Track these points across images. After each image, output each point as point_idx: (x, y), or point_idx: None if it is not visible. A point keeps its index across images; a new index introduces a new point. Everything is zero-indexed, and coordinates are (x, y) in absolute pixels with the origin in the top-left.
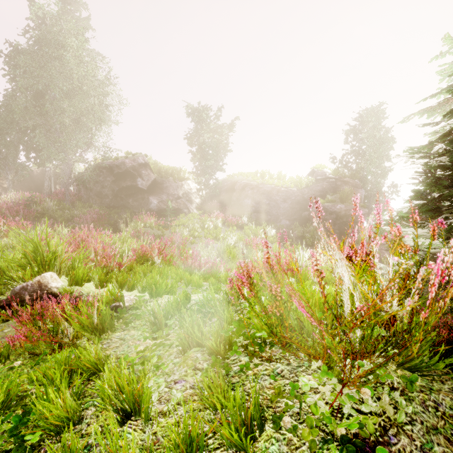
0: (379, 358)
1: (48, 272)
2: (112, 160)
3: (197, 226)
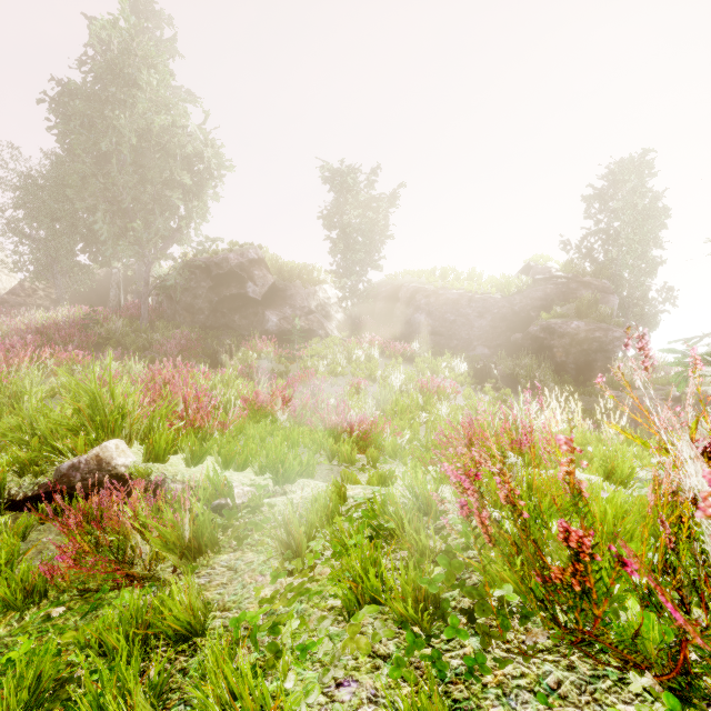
0: None
1: (112, 440)
2: (210, 255)
3: (339, 358)
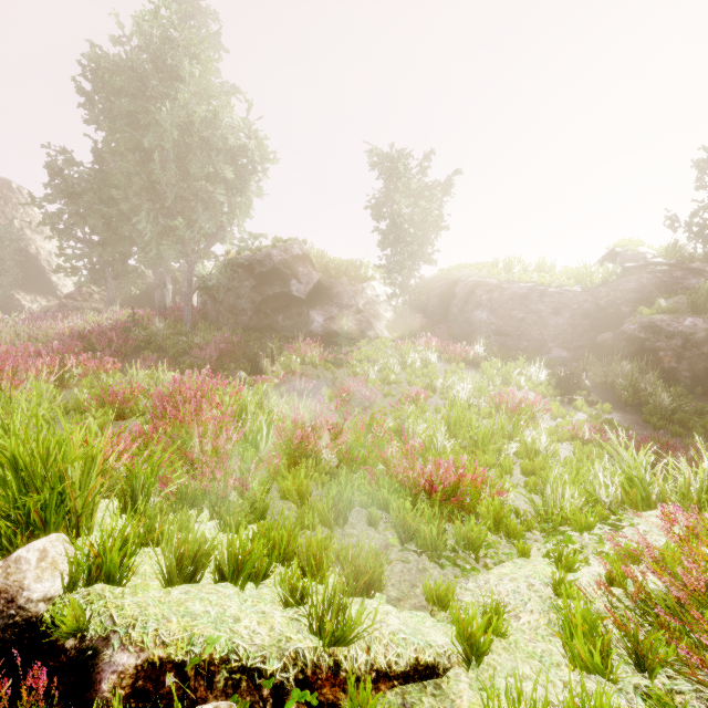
0: None
1: (36, 542)
2: (252, 252)
3: (392, 363)
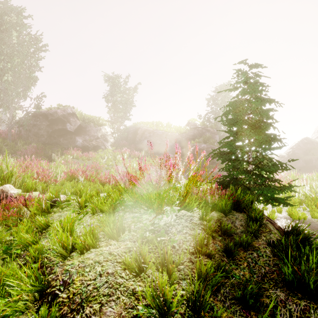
0: (176, 207)
1: (7, 184)
2: (47, 109)
3: (110, 158)
